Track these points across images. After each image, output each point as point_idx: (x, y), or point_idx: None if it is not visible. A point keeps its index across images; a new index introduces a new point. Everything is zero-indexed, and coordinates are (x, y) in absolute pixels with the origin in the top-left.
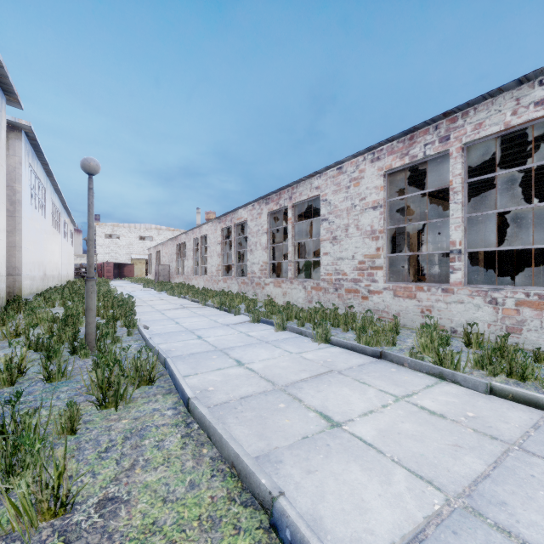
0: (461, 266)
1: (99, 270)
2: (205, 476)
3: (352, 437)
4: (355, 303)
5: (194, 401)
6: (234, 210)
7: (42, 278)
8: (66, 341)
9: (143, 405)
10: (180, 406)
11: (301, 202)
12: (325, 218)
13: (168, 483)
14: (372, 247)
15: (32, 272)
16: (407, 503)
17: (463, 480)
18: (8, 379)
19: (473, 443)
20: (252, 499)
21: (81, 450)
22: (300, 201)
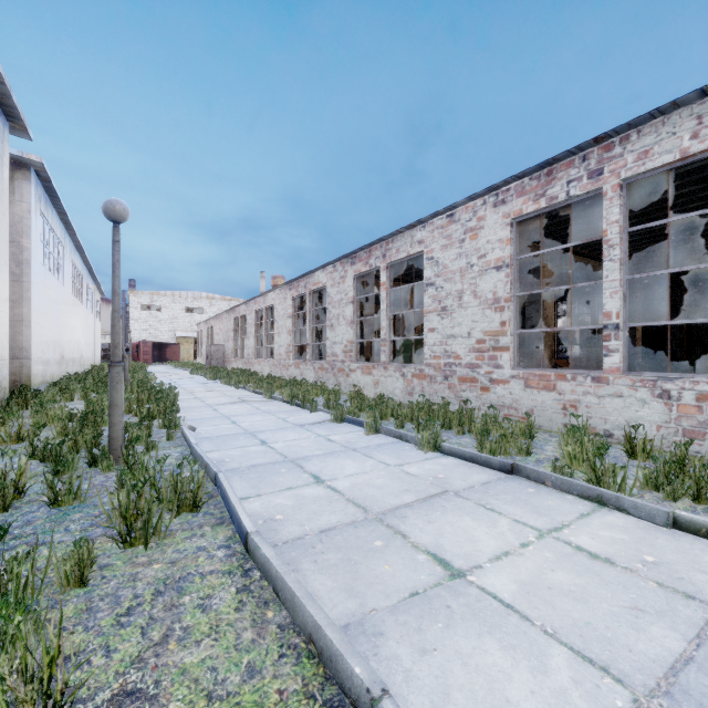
0: (618, 346)
1: (134, 352)
2: (270, 656)
3: (482, 594)
4: (472, 397)
5: (254, 538)
6: (309, 272)
7: (59, 362)
8: (85, 447)
9: (183, 542)
10: (236, 544)
11: (398, 262)
12: (430, 282)
13: (216, 667)
14: (495, 321)
15: (45, 354)
16: (576, 707)
17: (655, 667)
18: (0, 502)
19: (659, 604)
20: (341, 696)
21: (92, 612)
22: (397, 260)
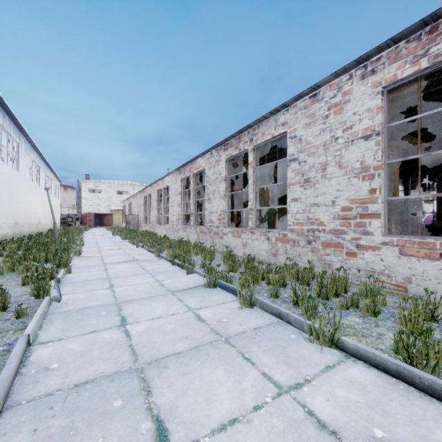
0: None
1: (83, 219)
2: None
3: None
4: (337, 261)
5: None
6: (192, 159)
7: (13, 227)
8: None
9: None
10: None
11: (263, 144)
12: (293, 157)
13: None
14: (363, 189)
15: None
16: None
17: None
18: None
19: None
20: None
21: None
22: (262, 143)
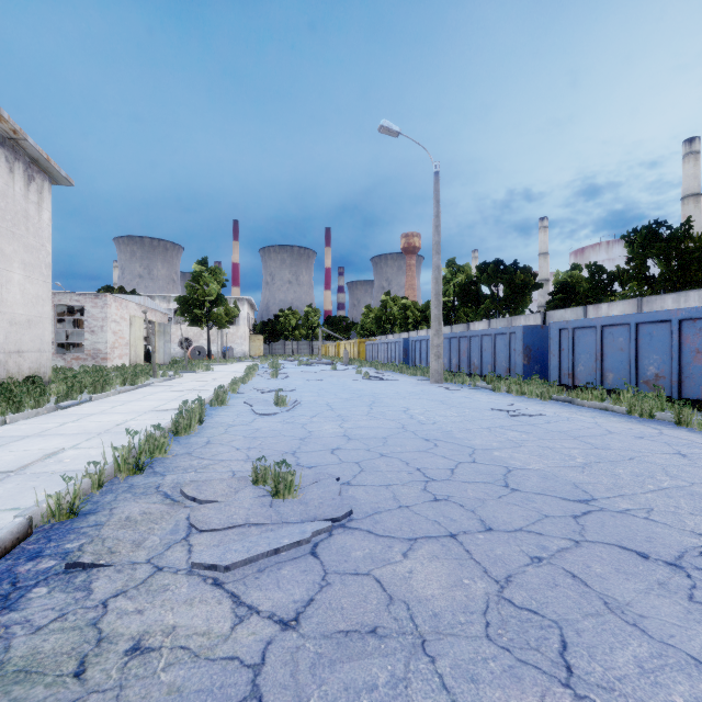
0: (54, 347)
1: None
2: None
3: None
4: None
5: None
6: None
7: None
8: None
9: None
10: None
11: None
12: None
13: None
14: None
15: None
16: None
17: None
18: None
19: None
20: None
21: None
22: None
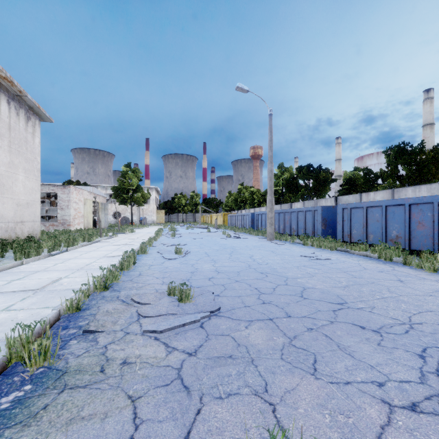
0: None
1: None
2: None
3: None
4: None
5: None
6: None
7: None
8: None
9: None
10: None
11: None
12: None
13: None
14: None
15: None
16: None
17: None
18: None
19: None
20: None
21: None
22: None
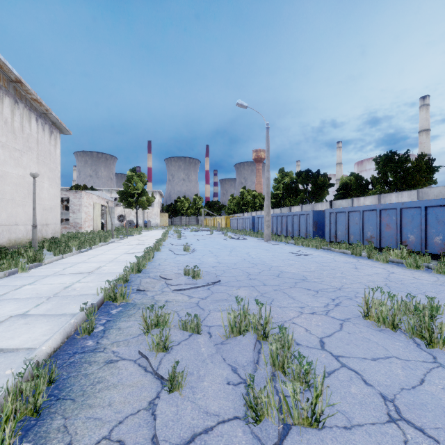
0: None
1: None
2: None
3: None
4: None
5: None
6: None
7: None
8: None
9: None
10: None
11: None
12: None
13: None
14: None
15: None
16: None
17: None
18: None
19: None
20: None
21: None
22: None
